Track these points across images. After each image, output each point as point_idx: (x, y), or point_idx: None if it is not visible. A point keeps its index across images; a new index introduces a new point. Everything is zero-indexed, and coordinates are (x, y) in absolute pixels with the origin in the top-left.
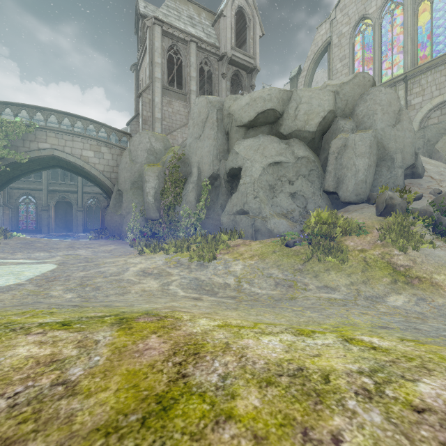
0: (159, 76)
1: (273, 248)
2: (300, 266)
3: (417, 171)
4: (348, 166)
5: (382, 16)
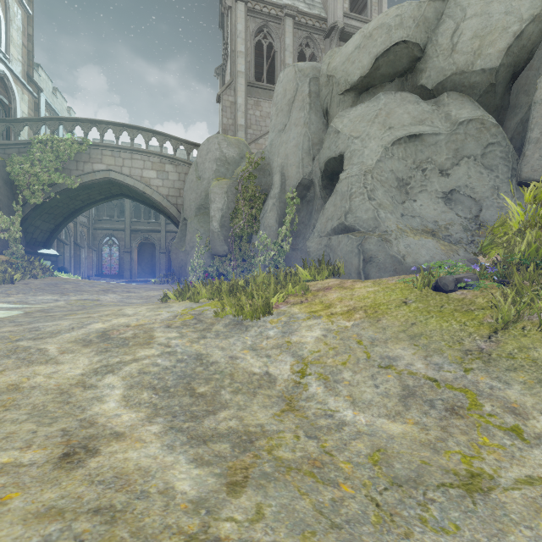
0: (242, 69)
1: (402, 294)
2: (480, 342)
3: None
4: None
5: None
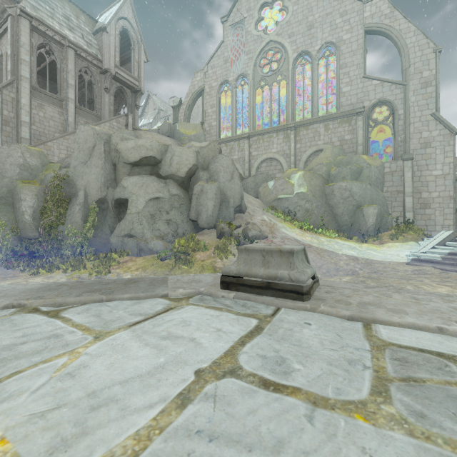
0: (26, 75)
1: (152, 262)
2: (168, 272)
3: (242, 209)
4: (203, 205)
5: (237, 86)
